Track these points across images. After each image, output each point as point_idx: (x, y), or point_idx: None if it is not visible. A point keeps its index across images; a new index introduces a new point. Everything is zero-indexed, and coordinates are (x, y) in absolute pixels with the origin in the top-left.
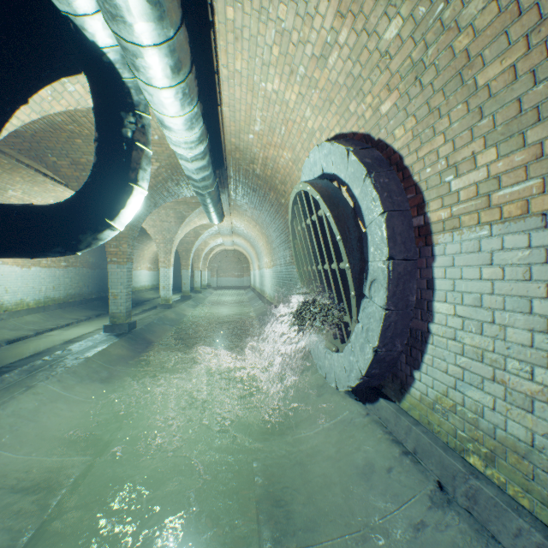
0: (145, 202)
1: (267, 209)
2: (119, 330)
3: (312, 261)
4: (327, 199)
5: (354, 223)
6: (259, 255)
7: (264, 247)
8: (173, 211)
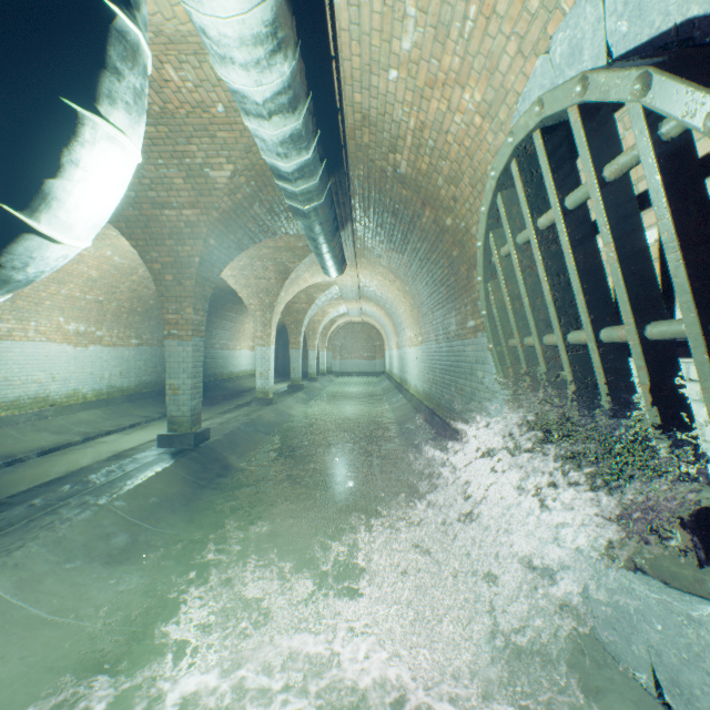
0: (219, 240)
1: (415, 246)
2: (180, 445)
3: (540, 324)
4: (697, 73)
5: None
6: (399, 328)
7: (406, 315)
8: (272, 263)
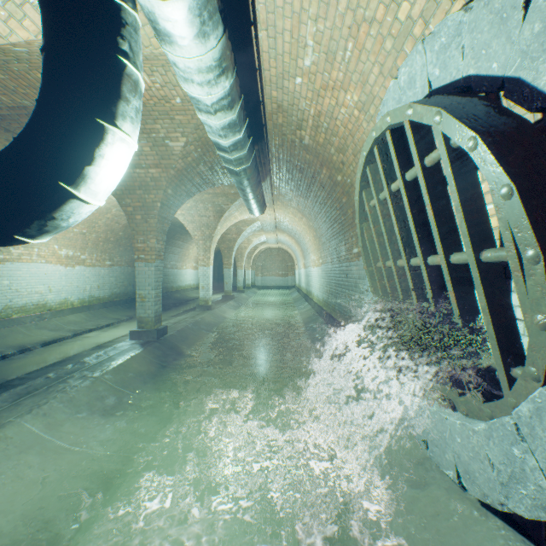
0: (174, 190)
1: (316, 194)
2: (146, 338)
3: (395, 253)
4: (464, 115)
5: (543, 154)
6: (305, 252)
7: (310, 243)
8: (211, 205)
